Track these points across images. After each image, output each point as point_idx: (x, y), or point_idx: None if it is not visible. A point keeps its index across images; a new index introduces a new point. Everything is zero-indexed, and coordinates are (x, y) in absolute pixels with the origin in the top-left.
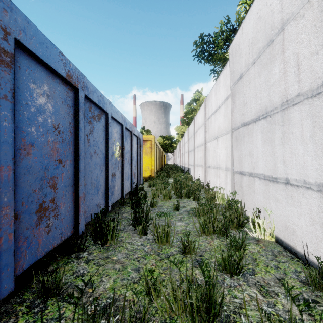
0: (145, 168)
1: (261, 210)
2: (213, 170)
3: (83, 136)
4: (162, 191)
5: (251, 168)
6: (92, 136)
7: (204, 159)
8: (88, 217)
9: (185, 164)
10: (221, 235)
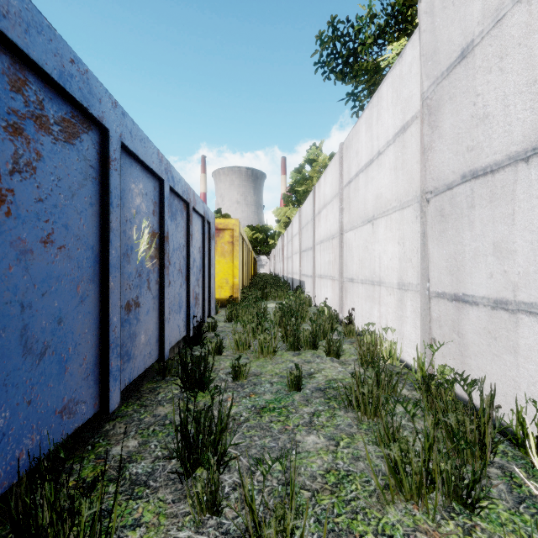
0: (221, 283)
1: None
2: (361, 288)
3: None
4: (258, 335)
5: (500, 287)
6: (27, 183)
7: (337, 264)
8: (0, 476)
9: (295, 274)
10: (451, 497)
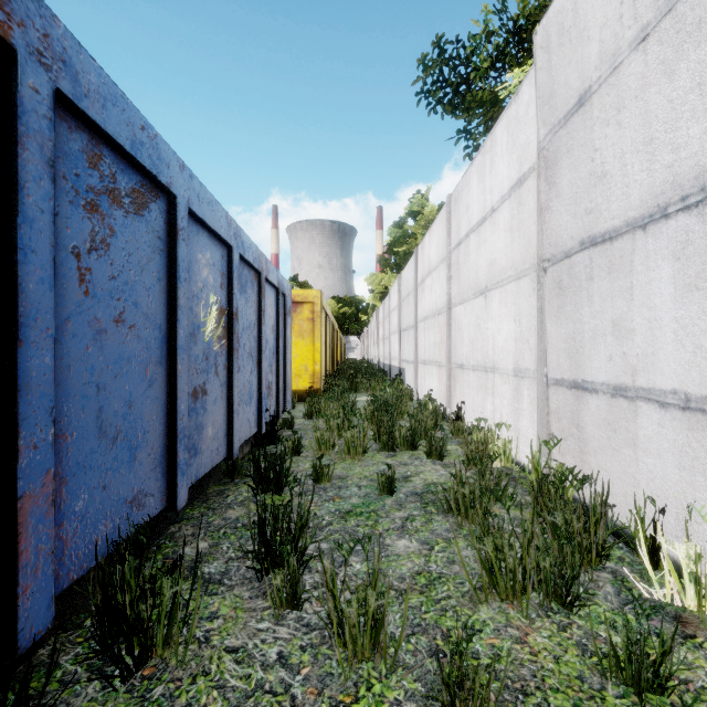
0: (298, 370)
1: (666, 505)
2: (472, 376)
3: (46, 248)
4: (344, 432)
5: (620, 372)
6: (102, 260)
7: (444, 347)
8: (80, 558)
9: (393, 359)
10: (550, 598)
